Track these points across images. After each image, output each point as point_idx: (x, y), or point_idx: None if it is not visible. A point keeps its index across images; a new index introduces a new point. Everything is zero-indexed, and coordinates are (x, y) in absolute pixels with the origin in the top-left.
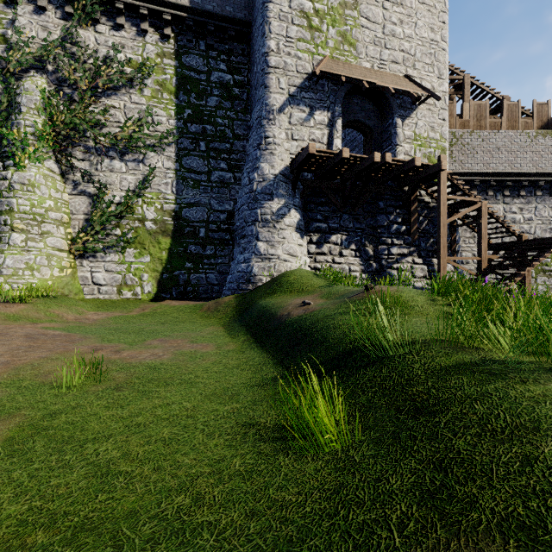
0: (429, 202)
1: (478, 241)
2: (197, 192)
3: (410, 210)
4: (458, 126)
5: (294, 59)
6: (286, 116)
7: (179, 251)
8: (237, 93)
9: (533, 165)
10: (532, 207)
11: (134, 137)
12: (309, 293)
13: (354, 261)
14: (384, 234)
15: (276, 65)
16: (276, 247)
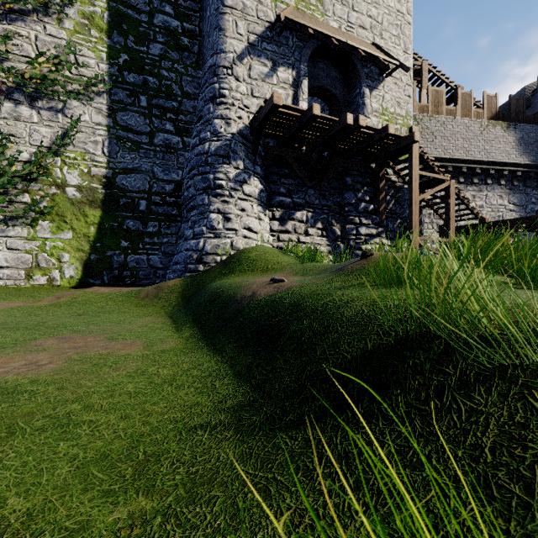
0: (395, 181)
1: (446, 222)
2: (137, 156)
3: (378, 187)
4: (417, 110)
5: (254, 3)
6: (245, 67)
7: (113, 226)
8: (187, 44)
9: (485, 153)
10: (483, 195)
11: (48, 77)
12: (276, 271)
13: (320, 241)
14: (351, 212)
15: (233, 6)
16: (233, 220)
